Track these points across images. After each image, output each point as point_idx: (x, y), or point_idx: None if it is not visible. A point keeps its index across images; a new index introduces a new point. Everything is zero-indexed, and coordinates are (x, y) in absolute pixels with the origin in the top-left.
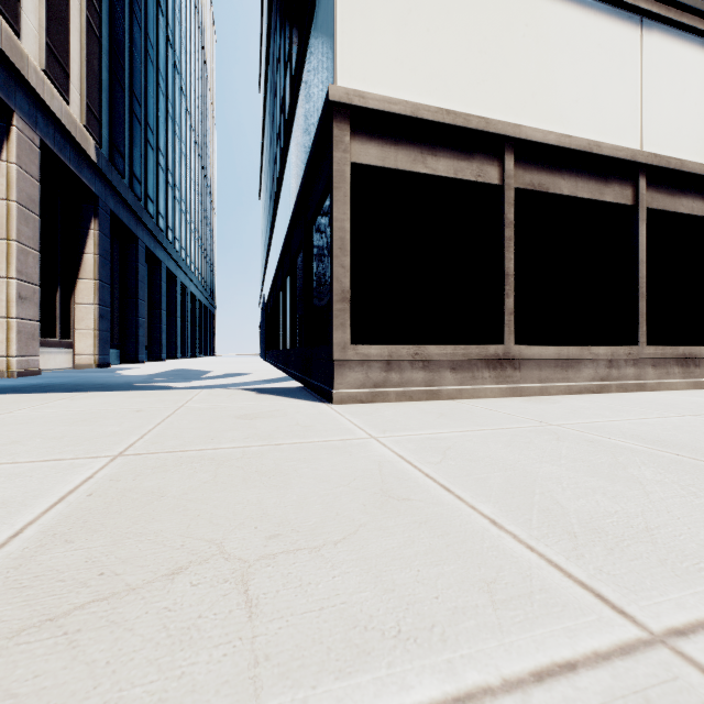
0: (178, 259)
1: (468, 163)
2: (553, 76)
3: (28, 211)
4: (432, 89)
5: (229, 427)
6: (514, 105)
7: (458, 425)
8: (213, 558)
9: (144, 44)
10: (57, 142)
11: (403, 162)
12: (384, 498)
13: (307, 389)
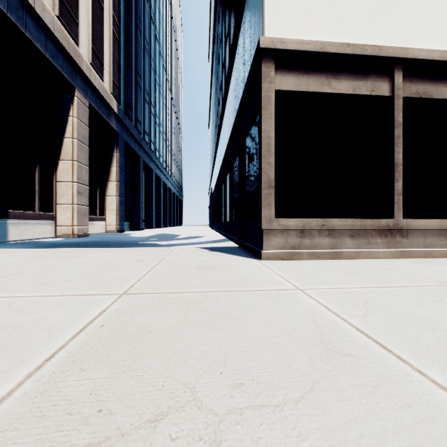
0: (162, 168)
1: (363, 82)
2: (436, 6)
3: (82, 144)
4: (335, 30)
5: (193, 275)
6: (402, 33)
7: (365, 281)
8: (188, 405)
9: (143, 42)
10: (97, 103)
11: (312, 86)
12: (327, 352)
13: (242, 249)
